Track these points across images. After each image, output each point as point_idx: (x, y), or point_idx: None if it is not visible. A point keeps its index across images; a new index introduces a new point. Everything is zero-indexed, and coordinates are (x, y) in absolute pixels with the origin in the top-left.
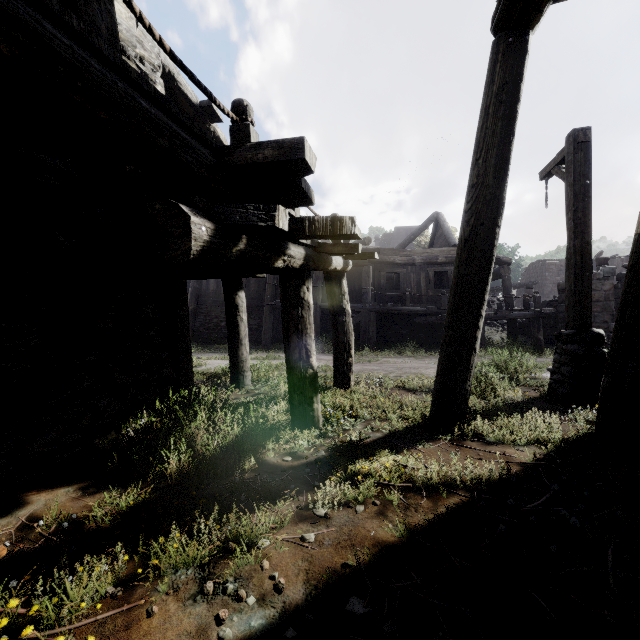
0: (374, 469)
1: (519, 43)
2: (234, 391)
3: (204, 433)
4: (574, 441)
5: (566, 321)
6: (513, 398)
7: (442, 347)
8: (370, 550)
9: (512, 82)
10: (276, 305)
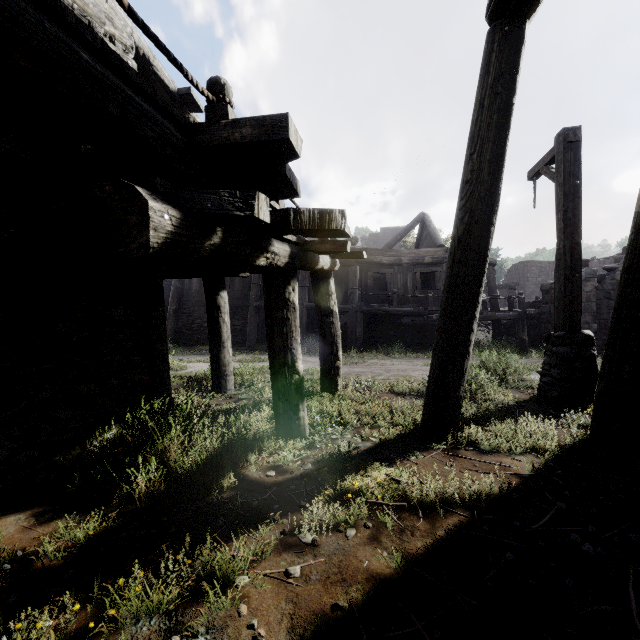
0: (365, 485)
1: (515, 32)
2: (216, 396)
3: (179, 448)
4: (570, 448)
5: (556, 323)
6: (504, 401)
7: (434, 351)
8: (363, 586)
9: (508, 73)
10: (261, 305)
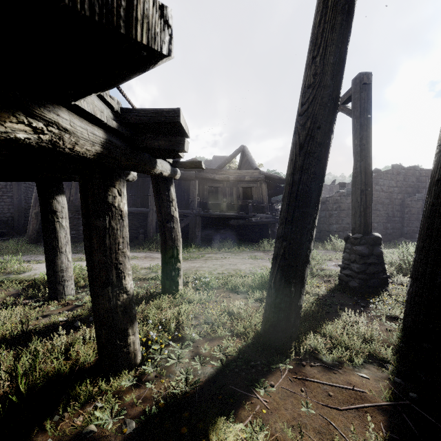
0: None
1: None
2: (51, 304)
3: None
4: (399, 350)
5: (353, 226)
6: (319, 293)
7: (275, 259)
8: None
9: None
10: None
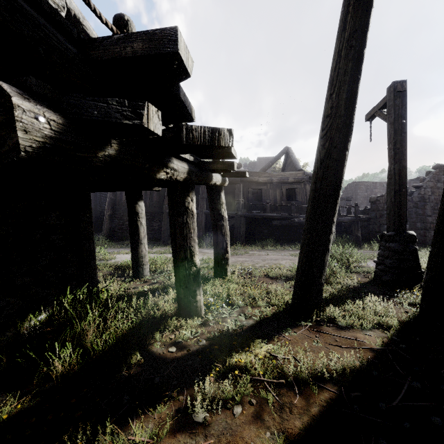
0: (249, 361)
1: None
2: (135, 281)
3: (94, 331)
4: (407, 324)
5: (387, 225)
6: (350, 284)
7: (302, 248)
8: None
9: (361, 30)
10: None
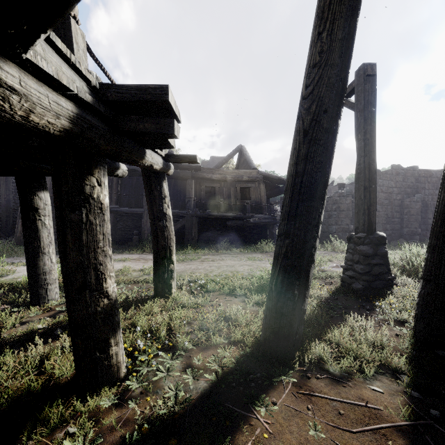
0: None
1: None
2: (31, 309)
3: None
4: (412, 359)
5: (356, 225)
6: (321, 296)
7: (276, 259)
8: None
9: None
10: (110, 210)
